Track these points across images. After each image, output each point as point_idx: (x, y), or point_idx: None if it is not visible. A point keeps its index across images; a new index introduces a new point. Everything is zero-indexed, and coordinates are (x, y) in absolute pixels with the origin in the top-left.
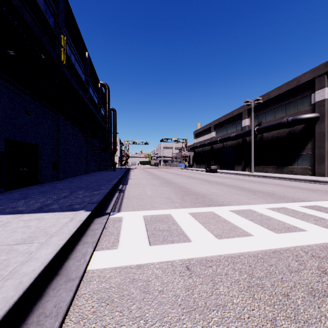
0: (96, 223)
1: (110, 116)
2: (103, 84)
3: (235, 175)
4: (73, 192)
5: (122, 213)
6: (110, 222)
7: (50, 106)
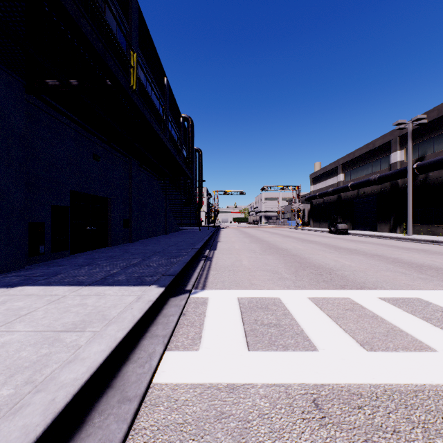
0: (171, 305)
1: (195, 159)
2: (185, 118)
3: (379, 239)
4: (145, 259)
5: (207, 292)
6: (191, 305)
7: (122, 148)
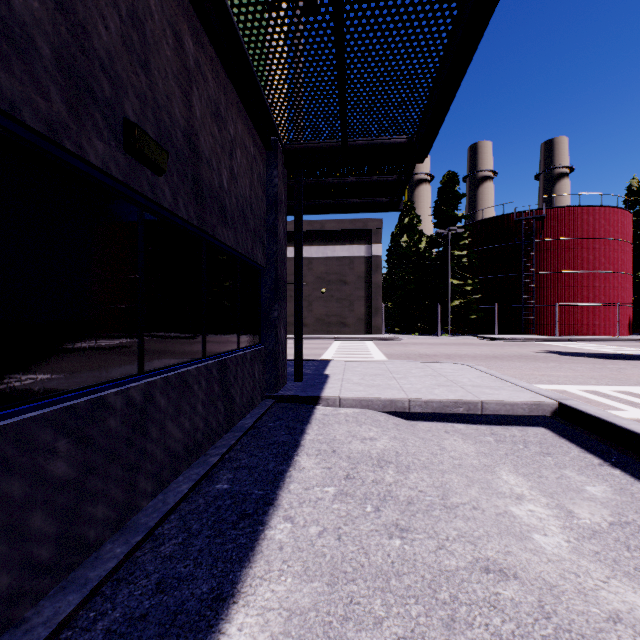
0: None
1: None
2: None
3: None
4: None
5: None
6: None
7: None
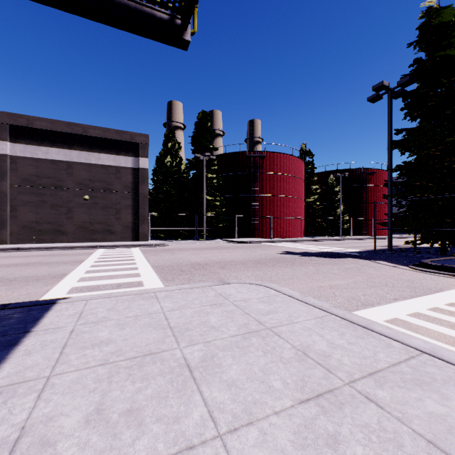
0: None
1: None
2: None
3: None
4: None
5: None
6: None
7: None
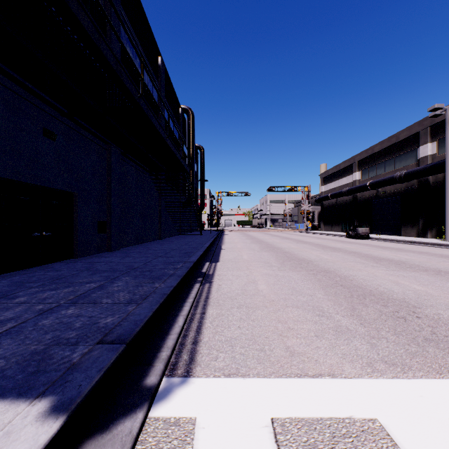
0: None
1: (196, 157)
2: (185, 109)
3: (411, 245)
4: (105, 284)
5: (195, 388)
6: None
7: (93, 127)
